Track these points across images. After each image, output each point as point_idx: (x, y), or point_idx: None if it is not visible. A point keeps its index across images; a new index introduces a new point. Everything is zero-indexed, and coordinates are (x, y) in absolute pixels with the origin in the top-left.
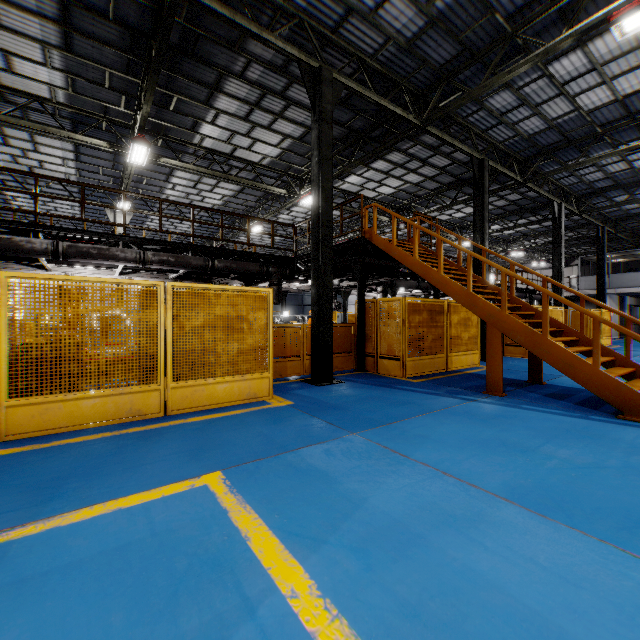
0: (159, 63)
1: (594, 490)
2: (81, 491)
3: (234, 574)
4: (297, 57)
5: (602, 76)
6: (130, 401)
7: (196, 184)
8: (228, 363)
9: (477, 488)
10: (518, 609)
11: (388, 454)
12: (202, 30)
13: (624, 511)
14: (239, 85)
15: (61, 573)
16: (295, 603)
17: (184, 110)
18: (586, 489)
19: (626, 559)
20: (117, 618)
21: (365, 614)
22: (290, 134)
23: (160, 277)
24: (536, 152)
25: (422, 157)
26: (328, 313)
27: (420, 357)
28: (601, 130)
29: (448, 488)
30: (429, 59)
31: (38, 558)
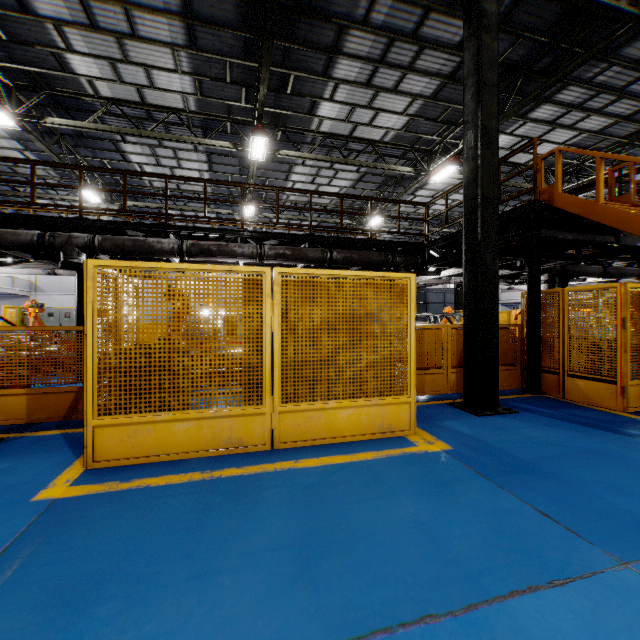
0: (273, 23)
1: None
2: (105, 636)
3: None
4: None
5: None
6: (229, 427)
7: (314, 178)
8: (353, 380)
9: None
10: None
11: None
12: None
13: None
14: (361, 38)
15: None
16: None
17: (301, 90)
18: None
19: None
20: None
21: None
22: (420, 93)
23: None
24: None
25: (617, 85)
26: (491, 309)
27: None
28: None
29: None
30: None
31: None
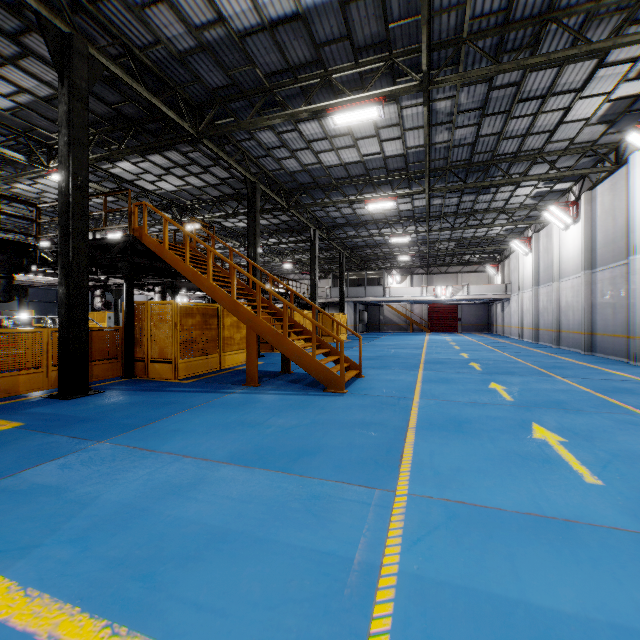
0: None
1: (288, 442)
2: None
3: None
4: (35, 9)
5: (332, 145)
6: None
7: None
8: None
9: (208, 461)
10: (205, 530)
11: (135, 453)
12: None
13: (298, 450)
14: None
15: None
16: None
17: None
18: (283, 442)
19: (285, 477)
20: None
21: (71, 583)
22: (31, 89)
23: None
24: (297, 186)
25: (203, 164)
26: (82, 316)
27: (193, 358)
28: (336, 182)
29: (183, 467)
30: (202, 78)
31: None
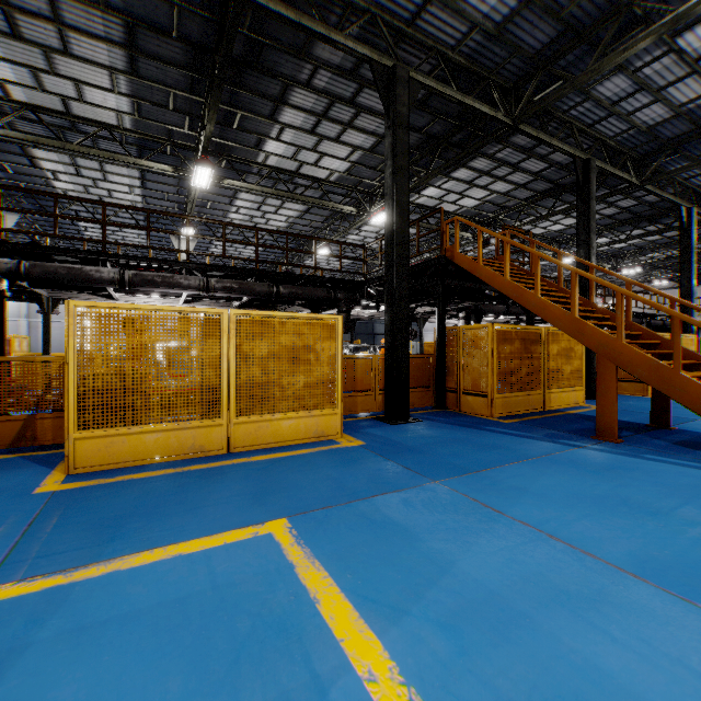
0: (222, 78)
1: None
2: (142, 532)
3: (302, 643)
4: (369, 57)
5: None
6: (193, 436)
7: (260, 206)
8: (294, 397)
9: (594, 558)
10: None
11: (478, 508)
12: (266, 38)
13: None
14: (305, 95)
15: (119, 624)
16: (373, 687)
17: (248, 127)
18: None
19: None
20: (174, 683)
21: None
22: (360, 145)
23: (224, 305)
24: (657, 147)
25: (512, 162)
26: (403, 342)
27: (511, 394)
28: None
29: (556, 555)
30: (522, 45)
31: (97, 604)
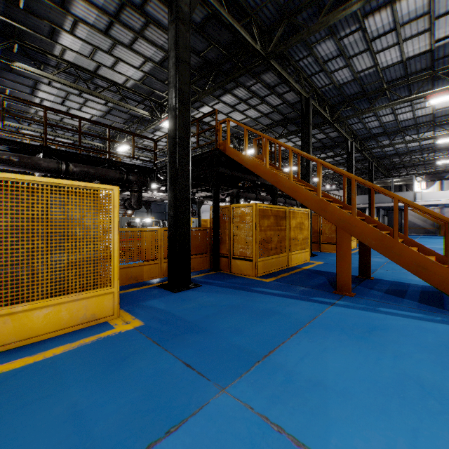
0: None
1: None
2: None
3: None
4: None
5: (399, 37)
6: None
7: (64, 101)
8: (51, 280)
9: None
10: None
11: None
12: None
13: None
14: None
15: None
16: None
17: (37, 12)
18: None
19: None
20: None
21: None
22: (151, 57)
23: None
24: (341, 100)
25: (261, 95)
26: (185, 217)
27: (268, 257)
28: (386, 86)
29: None
30: None
31: None
